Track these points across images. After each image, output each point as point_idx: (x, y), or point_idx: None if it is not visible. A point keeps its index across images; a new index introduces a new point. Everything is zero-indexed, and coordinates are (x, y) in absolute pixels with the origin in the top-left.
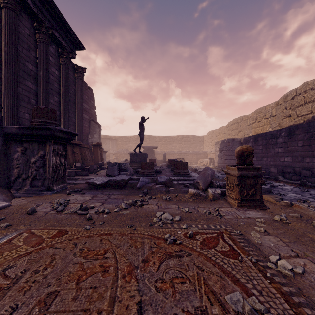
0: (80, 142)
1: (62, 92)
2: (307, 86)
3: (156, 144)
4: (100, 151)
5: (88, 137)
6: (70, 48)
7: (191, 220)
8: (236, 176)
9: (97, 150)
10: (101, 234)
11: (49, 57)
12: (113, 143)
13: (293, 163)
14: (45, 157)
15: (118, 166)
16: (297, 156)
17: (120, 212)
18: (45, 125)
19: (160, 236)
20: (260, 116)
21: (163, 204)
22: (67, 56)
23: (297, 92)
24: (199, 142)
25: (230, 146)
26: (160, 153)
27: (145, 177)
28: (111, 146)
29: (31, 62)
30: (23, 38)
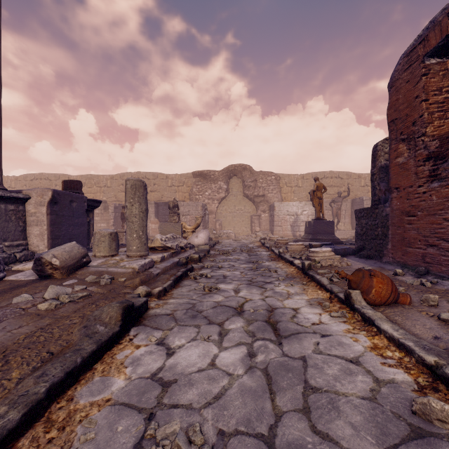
0: None
1: None
2: (43, 176)
3: None
4: None
5: None
6: None
7: None
8: None
9: None
10: None
11: None
12: None
13: None
14: None
15: None
16: None
17: None
18: None
19: None
20: None
21: None
22: None
23: (35, 177)
24: None
25: None
26: None
27: None
28: None
29: None
30: None
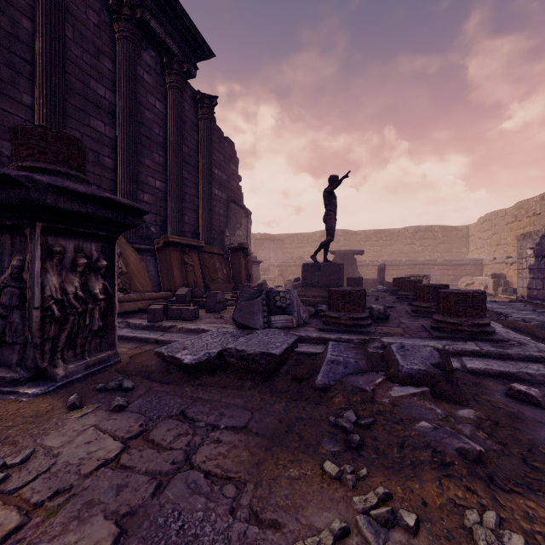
0: (199, 243)
1: (170, 144)
2: None
3: (358, 248)
4: (245, 262)
5: (224, 233)
6: (185, 55)
7: None
8: None
9: (238, 260)
10: None
11: (143, 75)
12: (276, 247)
13: None
14: (24, 276)
15: (265, 299)
16: None
17: None
18: None
19: None
20: None
21: None
22: (178, 70)
23: None
24: (457, 240)
25: None
26: (367, 265)
27: (343, 335)
28: (274, 252)
29: (102, 81)
30: (85, 30)
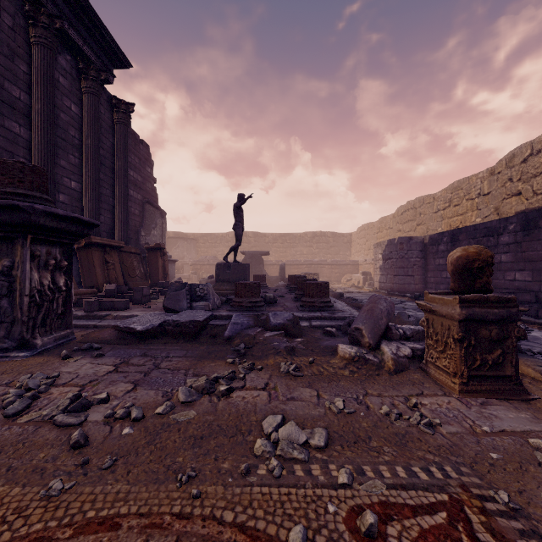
0: (120, 243)
1: (86, 146)
2: None
3: (267, 248)
4: (162, 261)
5: (140, 233)
6: (102, 63)
7: (357, 444)
8: (457, 319)
9: (155, 259)
10: (84, 521)
11: (58, 78)
12: (190, 246)
13: (533, 283)
14: (13, 272)
15: (188, 291)
16: (541, 269)
17: (169, 418)
18: (7, 200)
19: (274, 535)
20: (458, 195)
21: (281, 388)
22: (95, 77)
23: (534, 149)
24: (343, 244)
25: (404, 251)
26: (274, 264)
27: (244, 313)
28: (187, 251)
29: (17, 82)
30: None
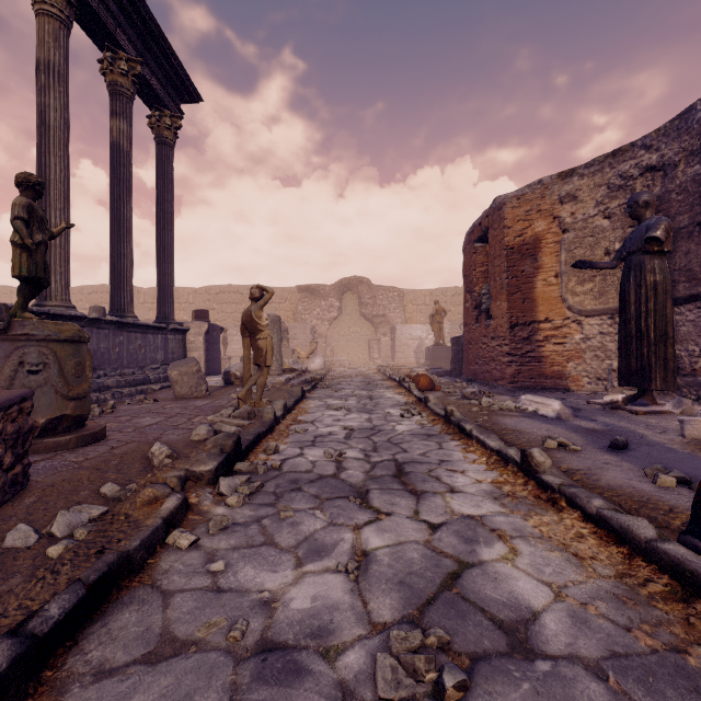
0: None
1: None
2: (104, 289)
3: None
4: None
5: None
6: None
7: None
8: None
9: None
10: None
11: None
12: None
13: None
14: None
15: None
16: None
17: None
18: None
19: None
20: None
21: None
22: None
23: (95, 290)
24: None
25: None
26: None
27: None
28: None
29: None
30: None
